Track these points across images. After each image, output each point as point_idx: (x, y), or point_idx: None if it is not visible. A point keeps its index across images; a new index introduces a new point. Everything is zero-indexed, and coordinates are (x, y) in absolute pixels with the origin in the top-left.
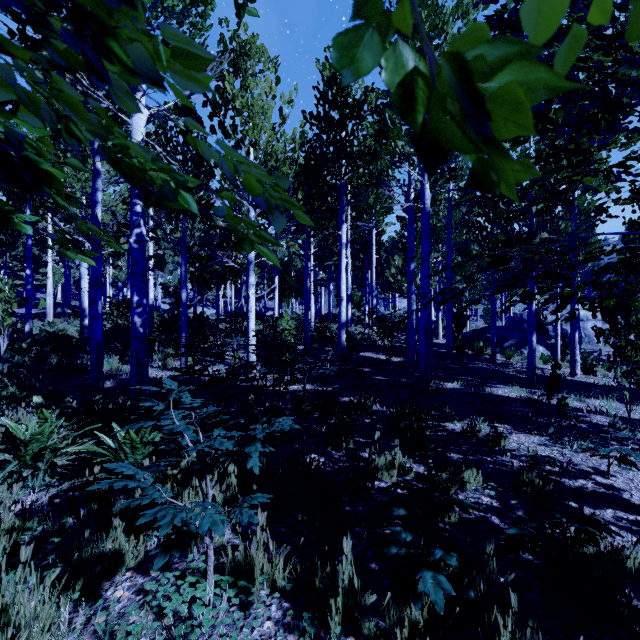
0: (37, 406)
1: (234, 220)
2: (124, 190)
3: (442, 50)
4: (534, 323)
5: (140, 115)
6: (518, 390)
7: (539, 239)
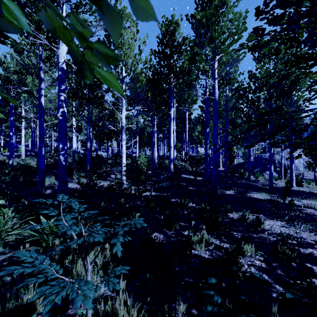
0: (0, 206)
1: (66, 35)
2: None
3: (225, 14)
4: (272, 159)
5: (63, 48)
6: (264, 195)
7: (285, 111)
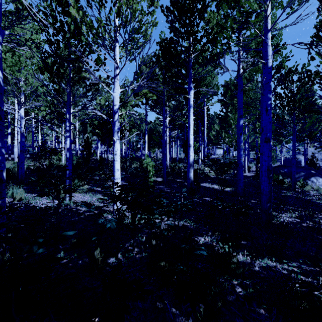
0: None
1: None
2: (45, 76)
3: None
4: None
5: None
6: None
7: None
